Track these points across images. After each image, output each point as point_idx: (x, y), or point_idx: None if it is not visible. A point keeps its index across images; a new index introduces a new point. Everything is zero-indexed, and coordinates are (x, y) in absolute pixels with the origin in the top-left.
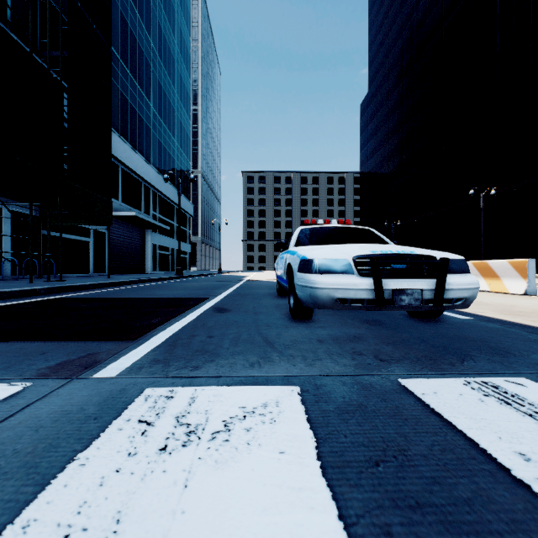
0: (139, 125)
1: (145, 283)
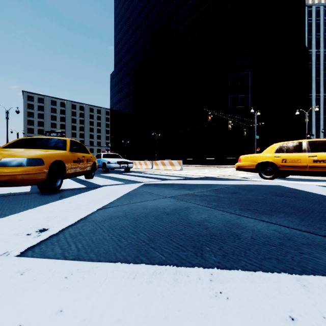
0: None
1: None
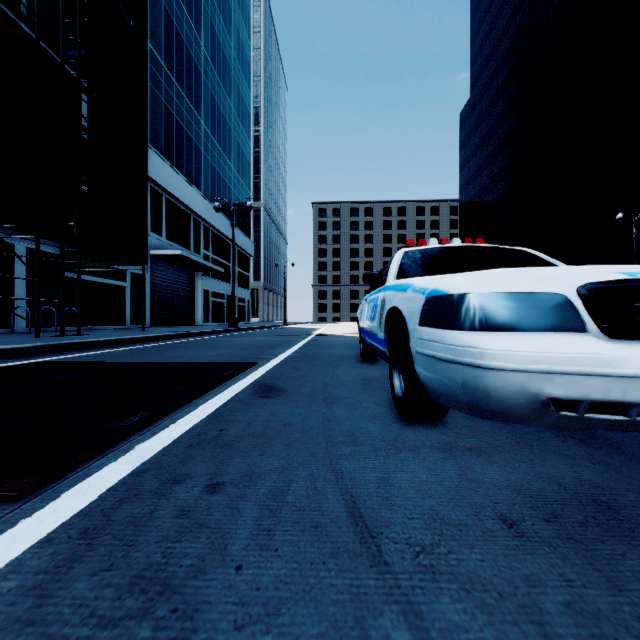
0: (188, 146)
1: (185, 338)
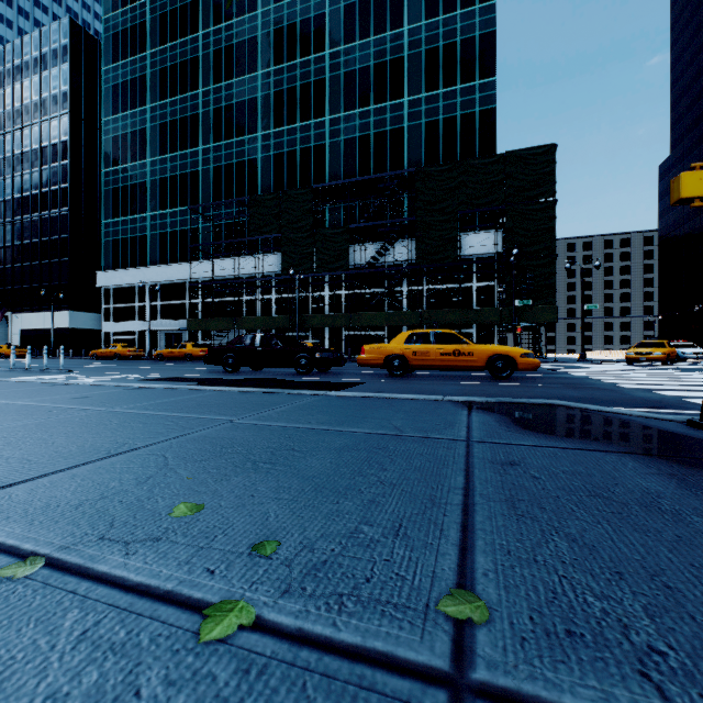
0: None
1: None
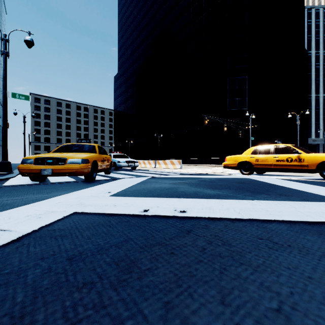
0: None
1: None
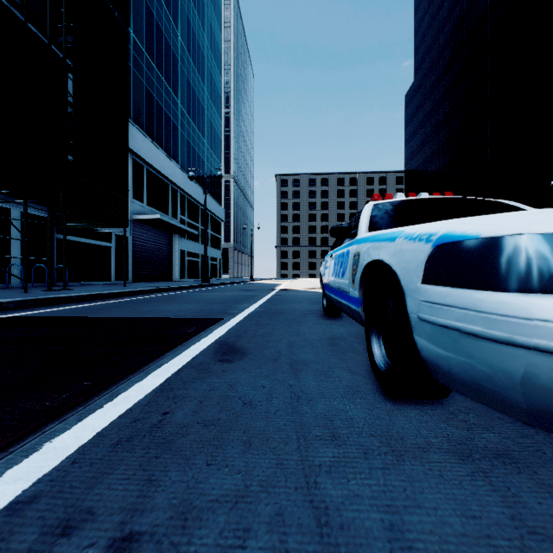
0: (166, 123)
1: (161, 293)
